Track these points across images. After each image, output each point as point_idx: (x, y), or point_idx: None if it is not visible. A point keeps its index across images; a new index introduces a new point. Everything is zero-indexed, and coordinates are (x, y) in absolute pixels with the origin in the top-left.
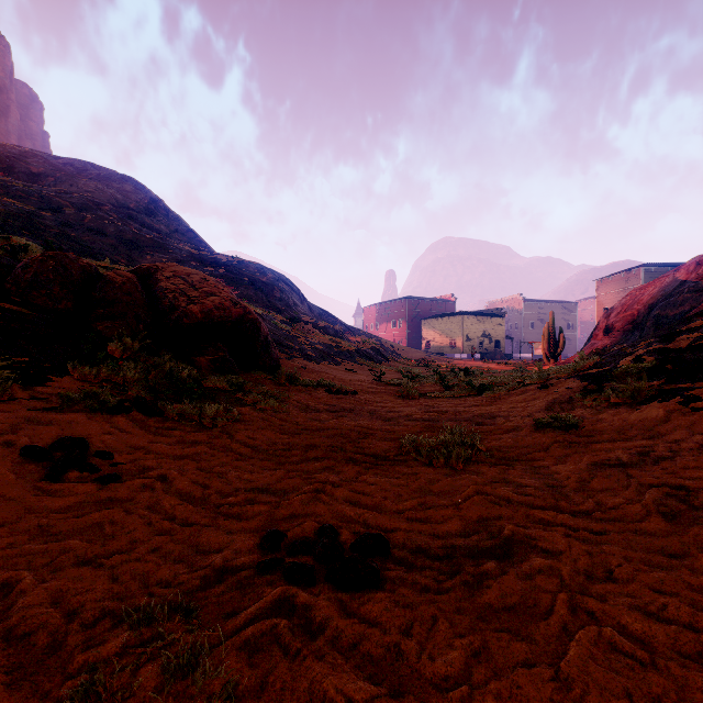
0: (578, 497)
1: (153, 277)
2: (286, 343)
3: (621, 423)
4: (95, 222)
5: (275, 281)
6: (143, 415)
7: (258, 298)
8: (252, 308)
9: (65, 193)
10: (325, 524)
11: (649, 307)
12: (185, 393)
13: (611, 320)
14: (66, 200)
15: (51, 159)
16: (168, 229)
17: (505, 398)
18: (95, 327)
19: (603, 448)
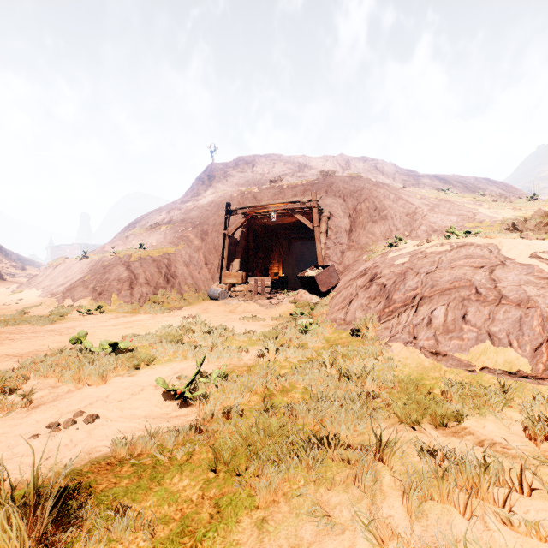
0: None
1: None
2: (1, 273)
3: None
4: None
5: None
6: None
7: None
8: None
9: None
10: None
11: None
12: None
13: None
14: None
15: None
16: None
17: None
18: None
19: None
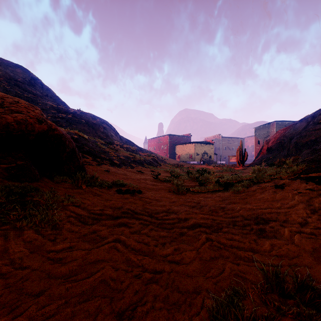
0: None
1: None
2: (100, 155)
3: None
4: None
5: (100, 123)
6: None
7: (90, 131)
8: (81, 134)
9: None
10: None
11: (290, 138)
12: None
13: (269, 145)
14: None
15: None
16: (41, 94)
17: (252, 195)
18: None
19: None
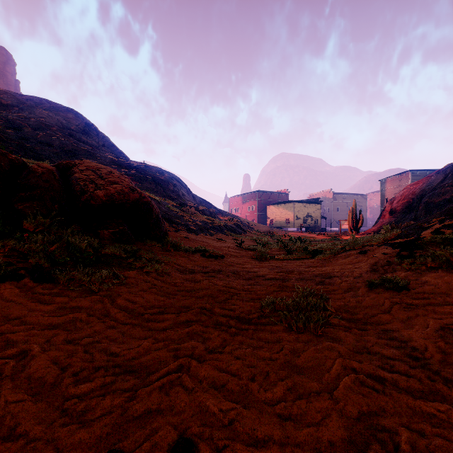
0: (450, 374)
1: (70, 170)
2: (175, 220)
3: (446, 286)
4: (45, 137)
5: (169, 179)
6: (33, 282)
7: (158, 190)
8: (151, 196)
9: (25, 118)
10: (181, 439)
11: (420, 196)
12: (80, 260)
13: (394, 205)
14: (25, 122)
15: (17, 96)
16: (98, 143)
17: (334, 260)
18: (16, 207)
19: (442, 311)
